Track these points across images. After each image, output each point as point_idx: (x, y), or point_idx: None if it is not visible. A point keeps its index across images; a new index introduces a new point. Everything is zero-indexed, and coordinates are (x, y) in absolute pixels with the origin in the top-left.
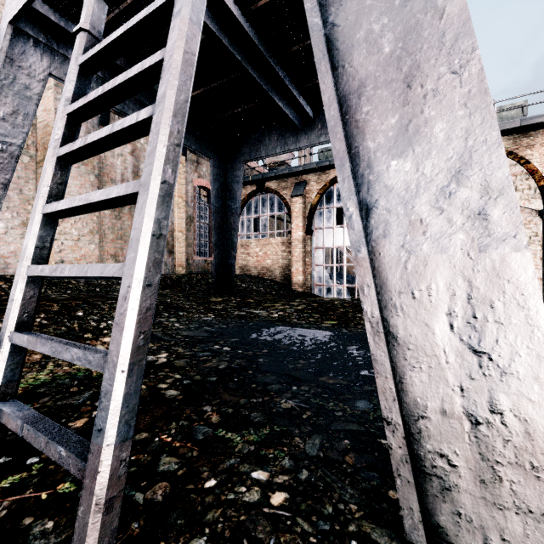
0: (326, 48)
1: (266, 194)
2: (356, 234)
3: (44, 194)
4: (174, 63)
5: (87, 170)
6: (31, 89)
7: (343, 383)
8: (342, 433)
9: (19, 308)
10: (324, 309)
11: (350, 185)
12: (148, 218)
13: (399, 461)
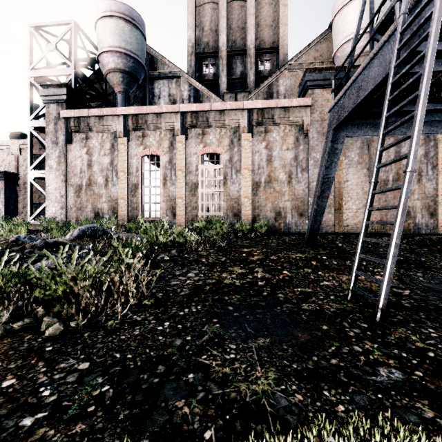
0: None
1: None
2: None
3: (362, 234)
4: (399, 212)
5: (361, 167)
6: (338, 149)
7: None
8: None
9: (356, 264)
10: None
11: None
12: (391, 252)
13: None
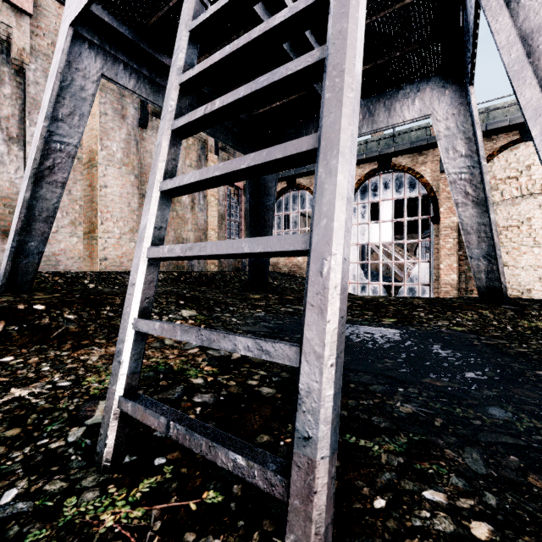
0: None
1: (297, 190)
2: None
3: (161, 170)
4: None
5: (127, 171)
6: (86, 90)
7: (455, 386)
8: (500, 447)
9: (141, 293)
10: (373, 307)
11: None
12: (341, 175)
13: None
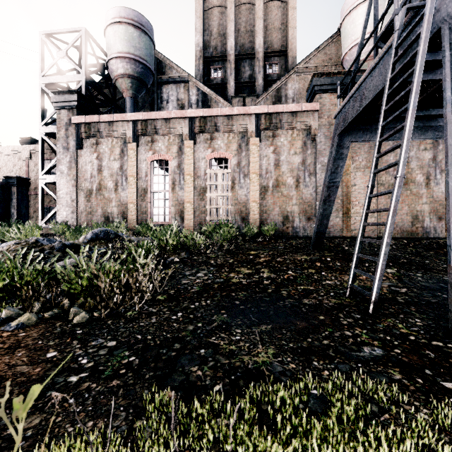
0: (451, 189)
1: None
2: (449, 257)
3: (359, 235)
4: (390, 214)
5: (369, 171)
6: (343, 153)
7: None
8: None
9: (354, 263)
10: None
11: (450, 241)
12: (382, 250)
13: (450, 320)
